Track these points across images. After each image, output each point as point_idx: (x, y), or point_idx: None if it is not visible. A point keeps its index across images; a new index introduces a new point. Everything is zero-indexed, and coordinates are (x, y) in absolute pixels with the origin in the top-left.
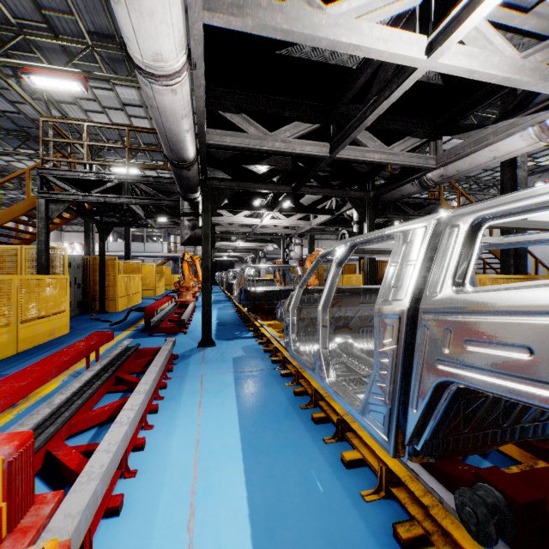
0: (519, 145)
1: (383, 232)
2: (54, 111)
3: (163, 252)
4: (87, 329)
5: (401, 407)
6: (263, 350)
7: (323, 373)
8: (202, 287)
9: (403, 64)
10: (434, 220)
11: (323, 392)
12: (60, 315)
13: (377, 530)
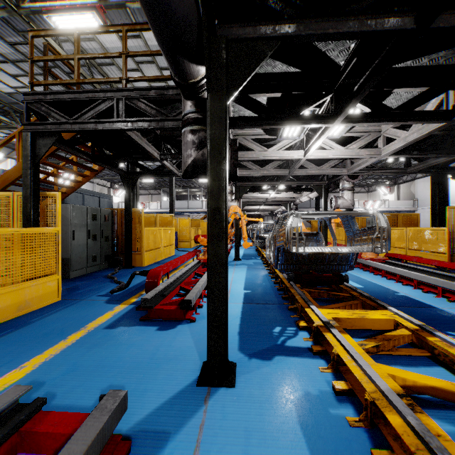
0: None
1: None
2: (100, 77)
3: (202, 208)
4: (83, 296)
5: None
6: None
7: None
8: (207, 254)
9: None
10: None
11: None
12: (43, 279)
13: None
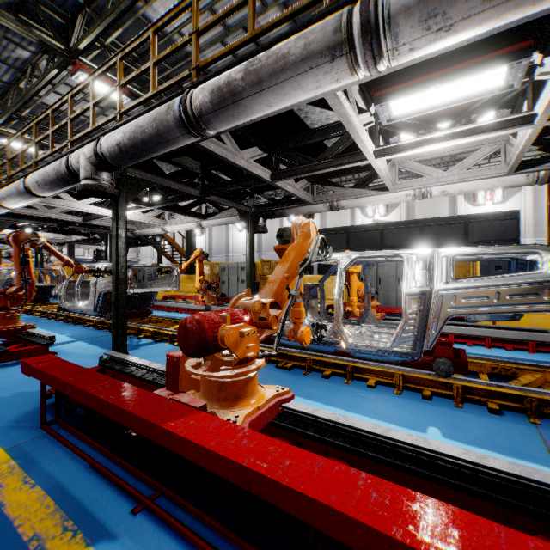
0: (159, 231)
1: (95, 265)
2: None
3: None
4: None
5: (95, 301)
6: (40, 317)
7: (78, 304)
8: None
9: (106, 215)
10: (102, 265)
11: (78, 316)
12: None
13: (91, 329)
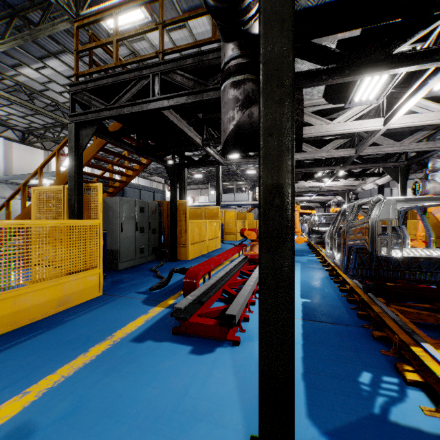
0: None
1: None
2: None
3: (248, 201)
4: (124, 291)
5: None
6: None
7: None
8: (259, 266)
9: None
10: None
11: None
12: (83, 273)
13: None
